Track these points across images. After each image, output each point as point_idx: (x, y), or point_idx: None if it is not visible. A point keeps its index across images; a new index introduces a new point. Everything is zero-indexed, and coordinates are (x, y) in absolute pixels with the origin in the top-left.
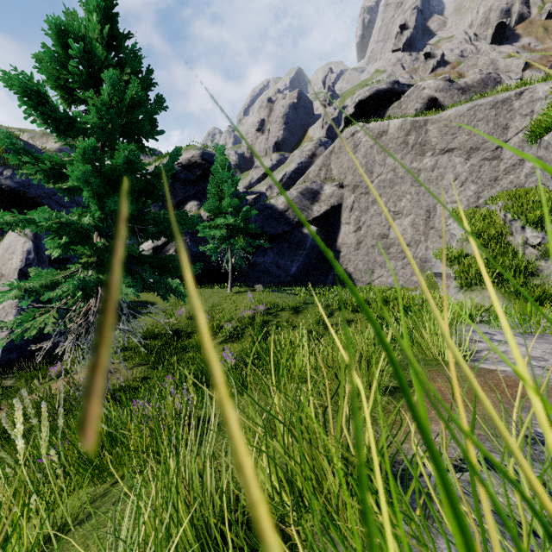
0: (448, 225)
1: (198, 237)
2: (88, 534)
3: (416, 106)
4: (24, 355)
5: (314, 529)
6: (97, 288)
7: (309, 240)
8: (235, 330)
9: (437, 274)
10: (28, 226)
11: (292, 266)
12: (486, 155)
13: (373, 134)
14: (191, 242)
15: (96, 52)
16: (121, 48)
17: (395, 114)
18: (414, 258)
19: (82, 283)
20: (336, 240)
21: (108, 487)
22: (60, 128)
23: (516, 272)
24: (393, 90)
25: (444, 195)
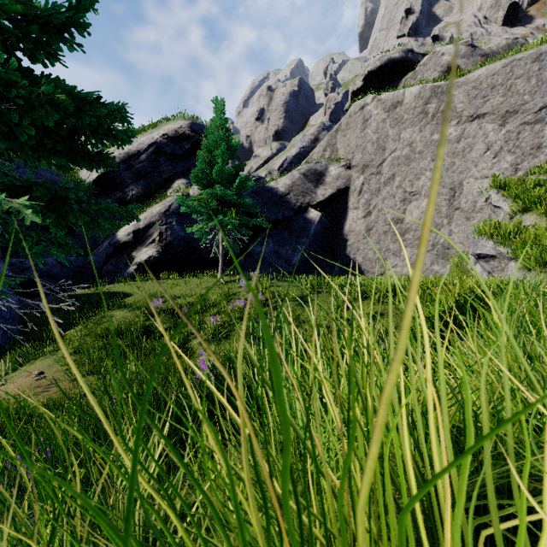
0: (489, 197)
1: (187, 220)
2: None
3: (433, 75)
4: None
5: None
6: None
7: (312, 226)
8: (221, 327)
9: (481, 256)
10: None
11: (294, 255)
12: (527, 119)
13: (385, 106)
14: (177, 225)
15: None
16: None
17: (409, 86)
18: (435, 244)
19: None
20: (343, 227)
21: None
22: None
23: None
24: (407, 60)
25: (473, 169)
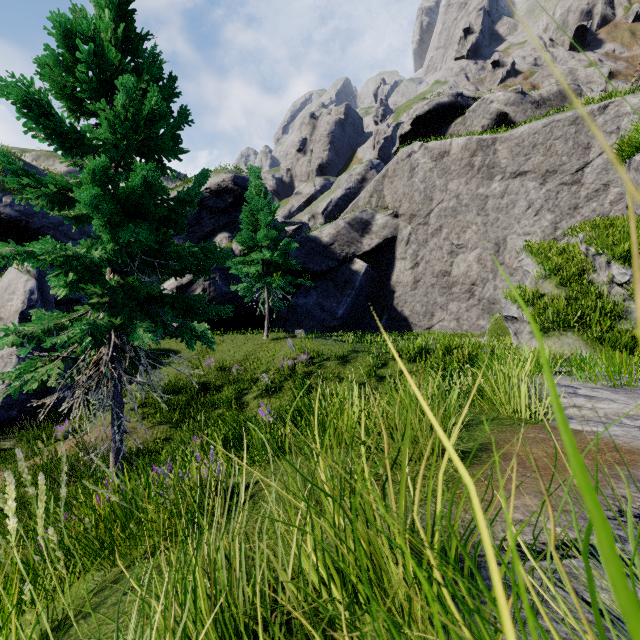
0: (521, 260)
1: (230, 275)
2: (94, 631)
3: (482, 122)
4: (26, 412)
5: (371, 633)
6: (109, 333)
7: (358, 278)
8: (272, 383)
9: (508, 318)
10: (28, 260)
11: (339, 308)
12: (565, 179)
13: (432, 154)
14: (221, 281)
15: (108, 55)
16: (138, 52)
17: (458, 131)
18: (480, 299)
19: (91, 327)
20: (390, 278)
21: (120, 572)
22: (66, 145)
23: (600, 316)
24: (456, 104)
25: (516, 225)
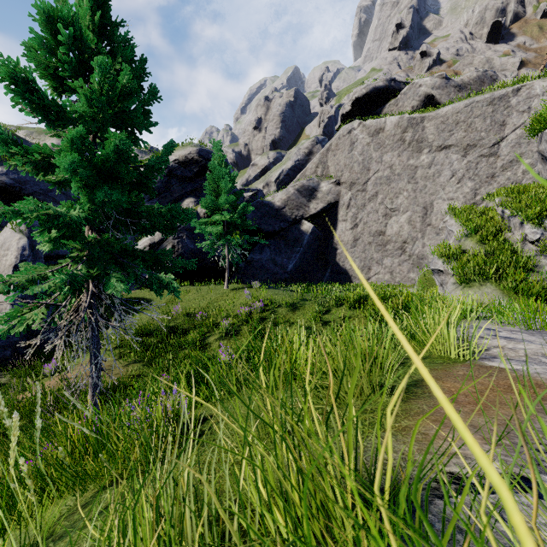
0: (446, 222)
1: (195, 234)
2: None
3: (412, 103)
4: (19, 352)
5: None
6: (88, 283)
7: (306, 237)
8: (231, 327)
9: (435, 271)
10: (15, 218)
11: (289, 263)
12: (483, 152)
13: (369, 131)
14: (187, 239)
15: (86, 38)
16: (113, 37)
17: (392, 111)
18: (411, 255)
19: (70, 277)
20: (333, 237)
21: (90, 496)
22: (49, 118)
23: (515, 269)
24: (390, 88)
25: (441, 192)
